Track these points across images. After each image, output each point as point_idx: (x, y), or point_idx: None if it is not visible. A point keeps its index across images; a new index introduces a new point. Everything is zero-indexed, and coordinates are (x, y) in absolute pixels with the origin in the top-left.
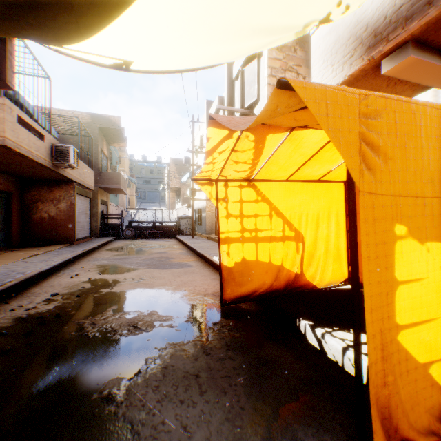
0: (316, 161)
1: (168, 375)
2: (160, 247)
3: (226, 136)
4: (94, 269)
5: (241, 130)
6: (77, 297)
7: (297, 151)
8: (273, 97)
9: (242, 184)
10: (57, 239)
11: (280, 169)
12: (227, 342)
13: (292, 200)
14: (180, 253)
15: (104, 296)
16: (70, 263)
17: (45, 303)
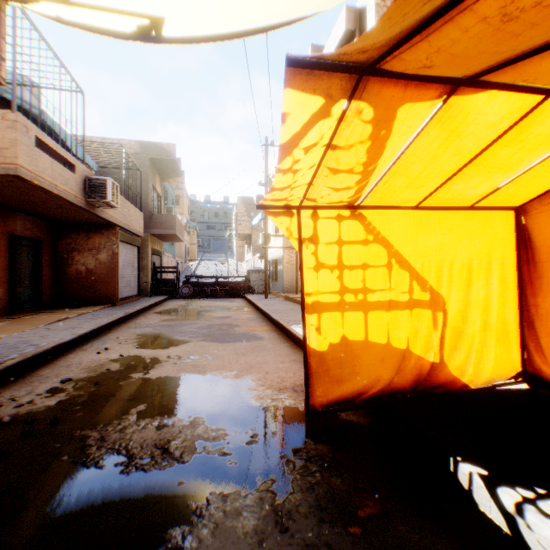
0: (478, 168)
1: None
2: (224, 309)
3: (318, 111)
4: (131, 340)
5: (349, 97)
6: (95, 386)
7: (450, 146)
8: None
9: (341, 214)
10: (96, 298)
11: (411, 183)
12: (320, 500)
13: (425, 241)
14: (248, 319)
15: (132, 386)
16: (105, 331)
17: (47, 395)
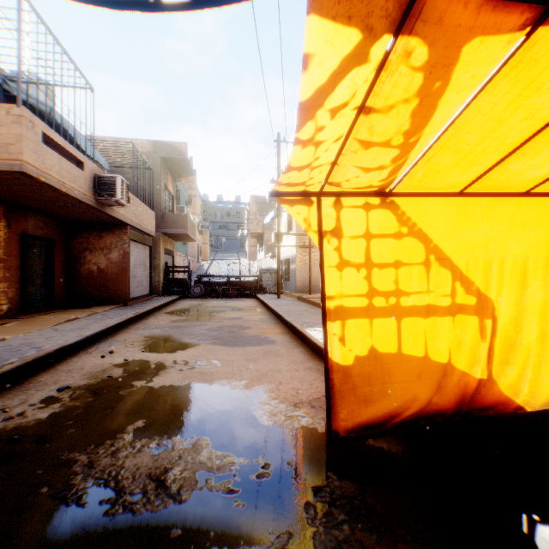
0: None
1: None
2: (235, 309)
3: (352, 52)
4: (138, 342)
5: (395, 30)
6: (93, 395)
7: (521, 105)
8: None
9: (369, 201)
10: (107, 298)
11: (461, 161)
12: None
13: (470, 234)
14: (259, 321)
15: (132, 396)
16: (113, 332)
17: (41, 405)
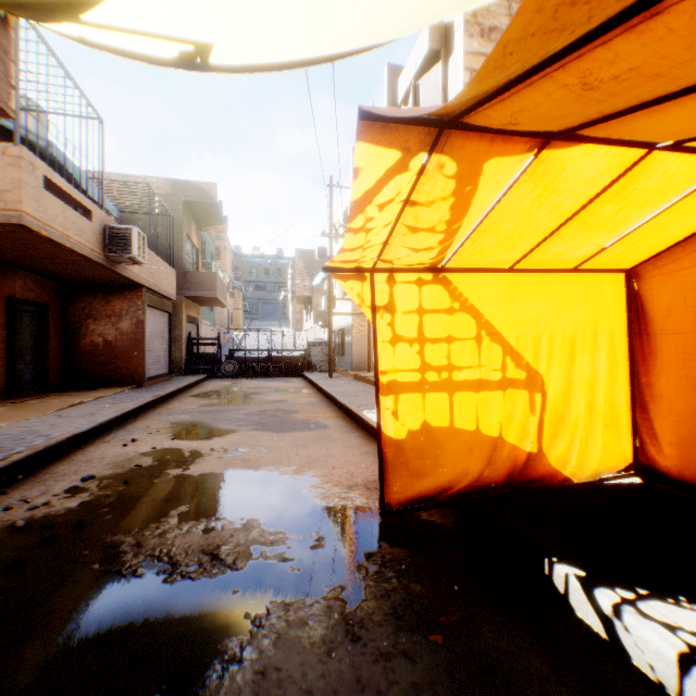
0: (579, 226)
1: None
2: (278, 391)
3: (395, 165)
4: (164, 429)
5: (428, 150)
6: (124, 484)
7: (544, 202)
8: None
9: (422, 277)
10: (117, 378)
11: (503, 243)
12: (397, 607)
13: (521, 309)
14: (308, 404)
15: (170, 484)
16: (130, 418)
17: (66, 495)
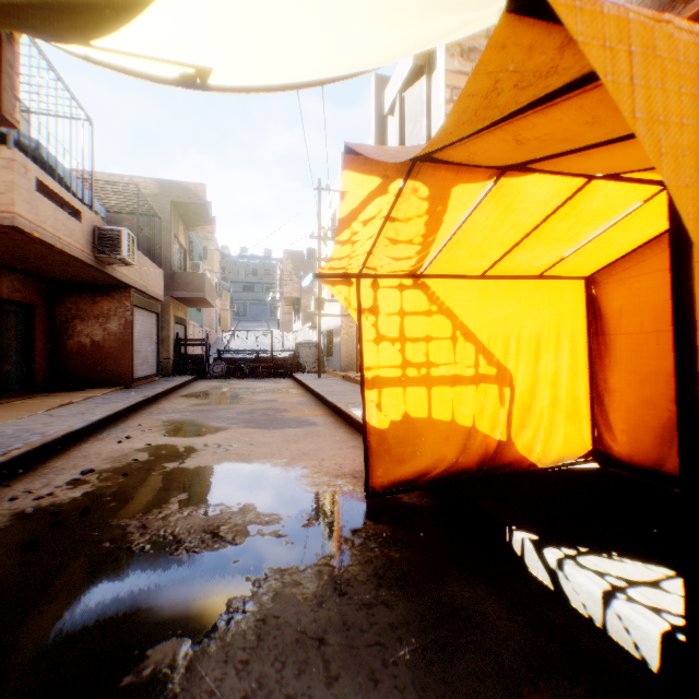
0: (539, 239)
1: (267, 636)
2: (267, 391)
3: (376, 189)
4: (157, 427)
5: (404, 177)
6: (123, 476)
7: (506, 220)
8: (491, 53)
9: (403, 283)
10: (105, 378)
11: (473, 254)
12: (378, 570)
13: (492, 312)
14: (298, 403)
15: (168, 476)
16: (121, 418)
17: (69, 487)
